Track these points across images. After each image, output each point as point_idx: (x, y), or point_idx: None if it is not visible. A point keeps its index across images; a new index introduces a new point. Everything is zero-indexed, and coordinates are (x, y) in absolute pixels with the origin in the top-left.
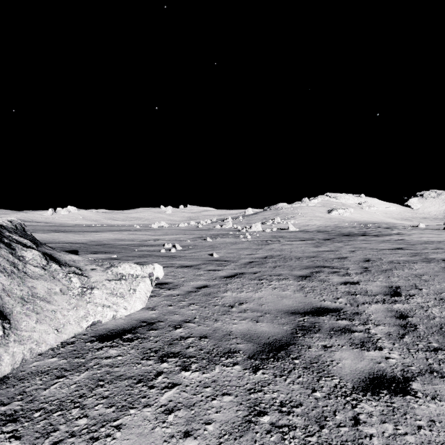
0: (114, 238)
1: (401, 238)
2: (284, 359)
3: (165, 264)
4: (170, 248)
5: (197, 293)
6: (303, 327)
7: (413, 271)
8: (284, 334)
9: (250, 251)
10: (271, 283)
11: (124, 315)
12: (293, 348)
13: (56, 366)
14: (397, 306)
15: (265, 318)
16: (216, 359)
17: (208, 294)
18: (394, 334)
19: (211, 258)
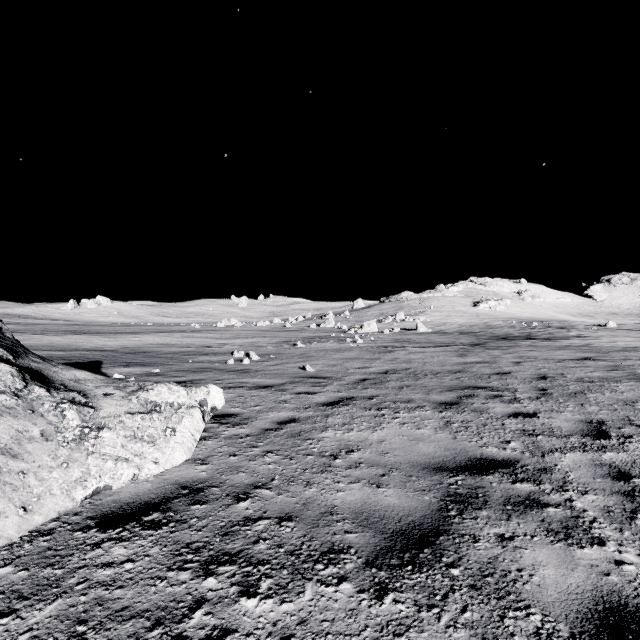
0: (160, 342)
1: (585, 342)
2: (431, 568)
3: (232, 383)
4: (241, 358)
5: (278, 431)
6: (458, 497)
7: (618, 395)
8: (425, 510)
9: (362, 362)
10: (397, 415)
11: (152, 474)
12: (446, 542)
13: (4, 587)
14: (609, 457)
15: (392, 479)
16: (307, 568)
17: (296, 434)
18: (617, 510)
19: (302, 373)
